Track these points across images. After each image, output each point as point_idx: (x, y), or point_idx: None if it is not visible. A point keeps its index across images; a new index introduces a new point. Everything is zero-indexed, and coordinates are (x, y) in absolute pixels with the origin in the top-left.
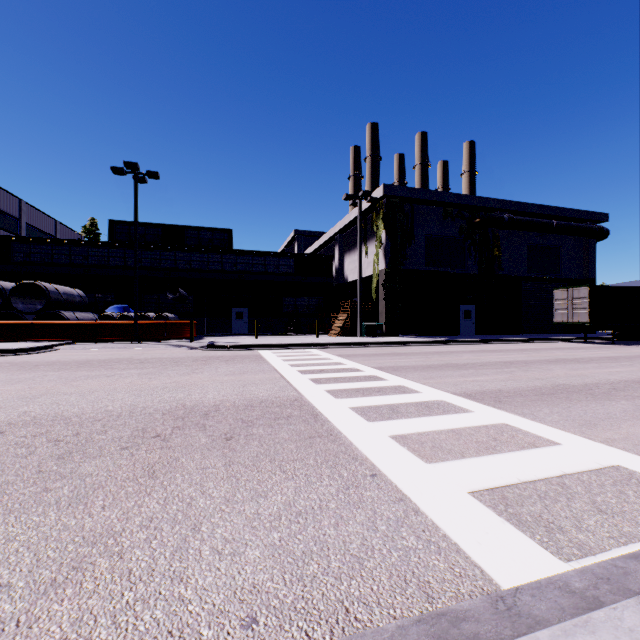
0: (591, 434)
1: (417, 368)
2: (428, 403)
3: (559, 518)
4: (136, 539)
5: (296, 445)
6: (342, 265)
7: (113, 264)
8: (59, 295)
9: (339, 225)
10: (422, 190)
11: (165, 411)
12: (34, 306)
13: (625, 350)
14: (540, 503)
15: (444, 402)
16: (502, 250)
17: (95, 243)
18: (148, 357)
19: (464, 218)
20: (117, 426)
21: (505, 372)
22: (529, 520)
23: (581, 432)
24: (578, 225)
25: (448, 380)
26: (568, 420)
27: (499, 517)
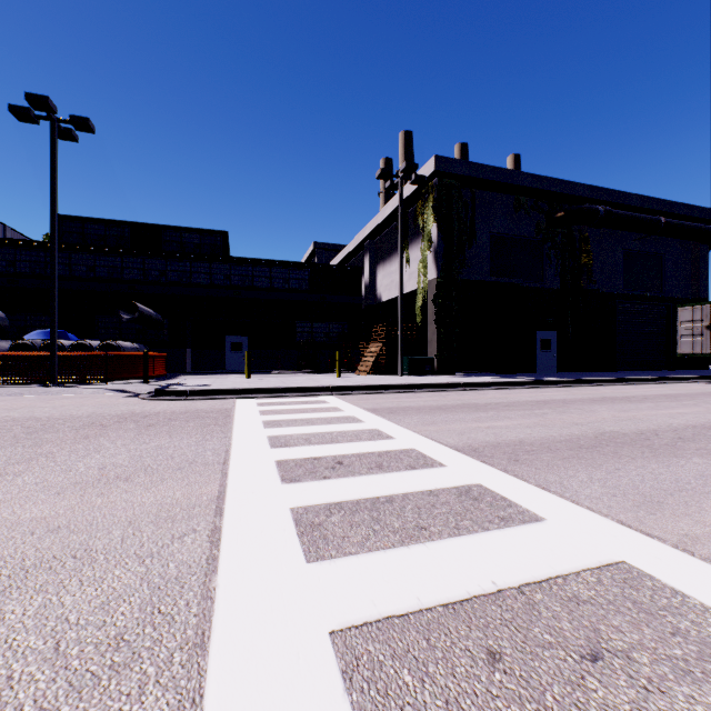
0: None
1: (559, 450)
2: None
3: None
4: None
5: None
6: (374, 280)
7: None
8: None
9: (370, 226)
10: (488, 167)
11: None
12: None
13: None
14: None
15: None
16: (592, 256)
17: (25, 243)
18: (9, 416)
19: (542, 212)
20: None
21: None
22: None
23: None
24: (692, 224)
25: None
26: None
27: None
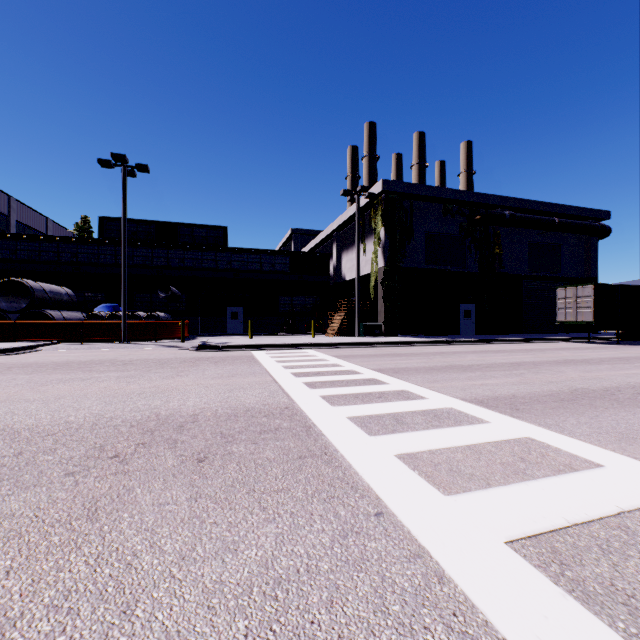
0: (635, 452)
1: (420, 370)
2: (436, 411)
3: (639, 588)
4: (34, 634)
5: (282, 468)
6: (339, 263)
7: (103, 262)
8: (45, 293)
9: (336, 222)
10: (422, 186)
11: (134, 422)
12: (19, 305)
13: (633, 350)
14: (605, 560)
15: (454, 410)
16: (503, 248)
17: (84, 240)
18: (133, 358)
19: (464, 215)
20: (71, 442)
21: (515, 374)
22: (599, 592)
23: (622, 449)
24: (580, 223)
25: (455, 384)
26: (601, 433)
27: (556, 586)
